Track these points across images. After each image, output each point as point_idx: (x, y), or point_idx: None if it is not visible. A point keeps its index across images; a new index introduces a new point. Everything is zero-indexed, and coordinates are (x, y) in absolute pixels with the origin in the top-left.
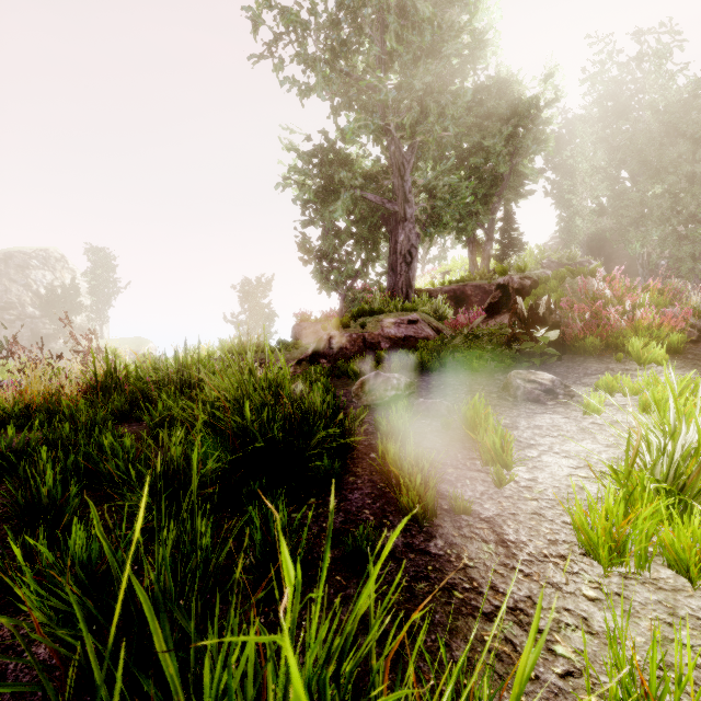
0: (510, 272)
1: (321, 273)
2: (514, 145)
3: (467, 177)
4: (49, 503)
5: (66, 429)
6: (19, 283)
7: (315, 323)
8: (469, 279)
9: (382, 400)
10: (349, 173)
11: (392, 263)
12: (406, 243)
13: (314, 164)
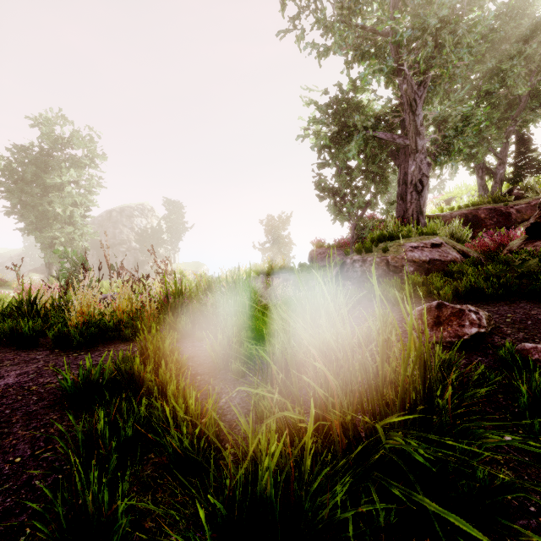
0: (527, 193)
1: (335, 206)
2: (536, 63)
3: (477, 106)
4: (94, 511)
5: (136, 361)
6: (128, 227)
7: (329, 249)
8: (481, 203)
9: (459, 338)
10: (363, 116)
11: (401, 193)
12: (417, 173)
13: (329, 115)
